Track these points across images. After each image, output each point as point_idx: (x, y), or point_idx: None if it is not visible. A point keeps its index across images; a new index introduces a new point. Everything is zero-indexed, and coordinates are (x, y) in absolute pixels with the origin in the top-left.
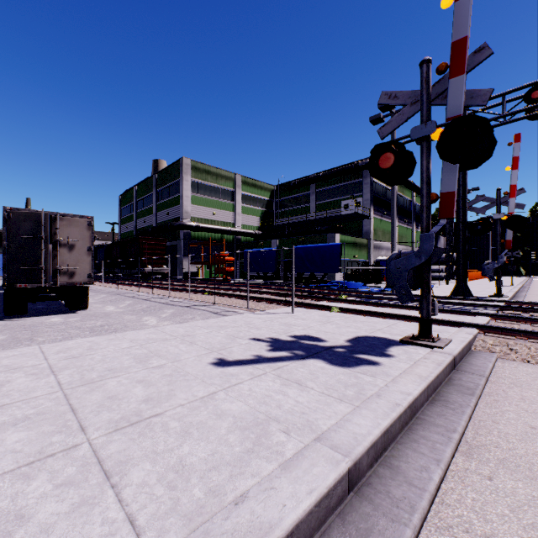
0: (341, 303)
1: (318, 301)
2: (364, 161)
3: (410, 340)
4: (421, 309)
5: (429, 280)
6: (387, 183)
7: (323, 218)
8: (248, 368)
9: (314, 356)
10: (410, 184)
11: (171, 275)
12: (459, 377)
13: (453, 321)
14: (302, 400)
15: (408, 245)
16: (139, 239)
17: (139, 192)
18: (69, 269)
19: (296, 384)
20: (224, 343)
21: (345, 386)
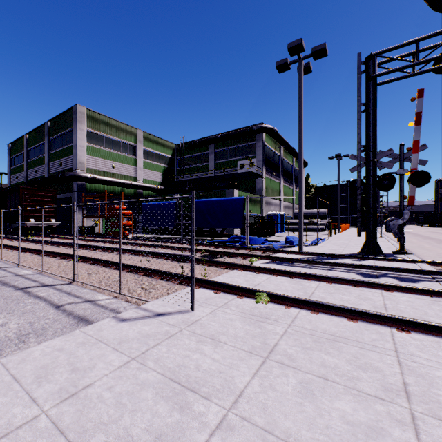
0: (258, 274)
1: (226, 269)
2: (258, 126)
3: None
4: None
5: None
6: None
7: (221, 175)
8: None
9: None
10: (293, 150)
11: (64, 229)
12: None
13: None
14: None
15: (291, 202)
16: (20, 189)
17: (30, 141)
18: None
19: None
20: None
21: None
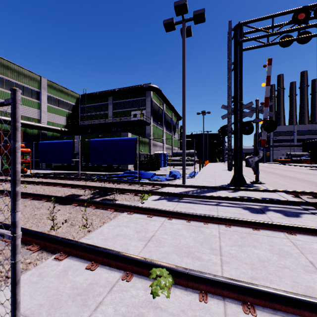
0: (151, 217)
1: (115, 211)
2: (147, 85)
3: None
4: None
5: None
6: None
7: (118, 121)
8: None
9: None
10: (172, 107)
11: None
12: None
13: None
14: None
15: (170, 145)
16: None
17: None
18: None
19: None
20: None
21: None
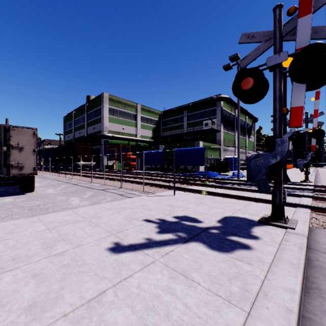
0: (206, 187)
1: (190, 185)
2: (217, 96)
3: (267, 221)
4: (275, 197)
5: (281, 175)
6: (246, 102)
7: (191, 131)
8: (139, 255)
9: (195, 238)
10: (245, 111)
11: (96, 167)
12: (316, 258)
13: (290, 203)
14: (190, 303)
15: (244, 149)
16: (75, 144)
17: (76, 115)
18: (19, 164)
19: (182, 277)
20: (122, 225)
21: (229, 278)
